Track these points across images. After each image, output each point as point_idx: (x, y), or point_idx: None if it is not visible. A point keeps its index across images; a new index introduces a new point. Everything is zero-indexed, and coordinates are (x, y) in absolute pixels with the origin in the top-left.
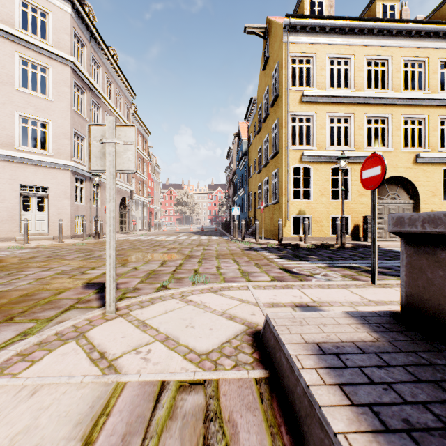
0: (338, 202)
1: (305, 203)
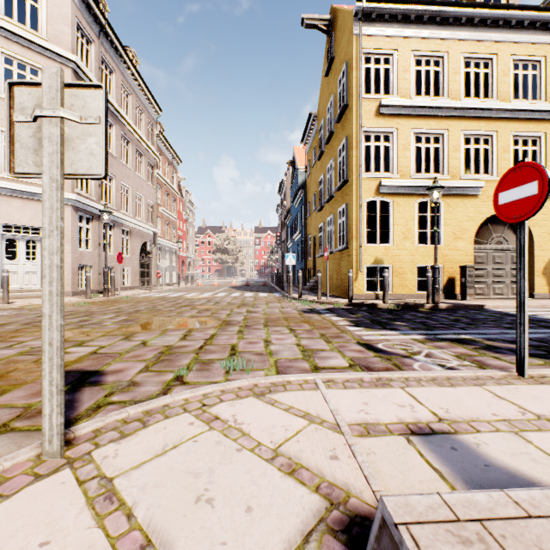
0: (426, 247)
1: (383, 248)
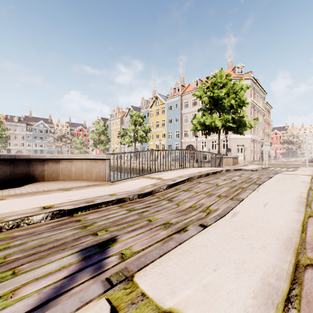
0: None
1: None
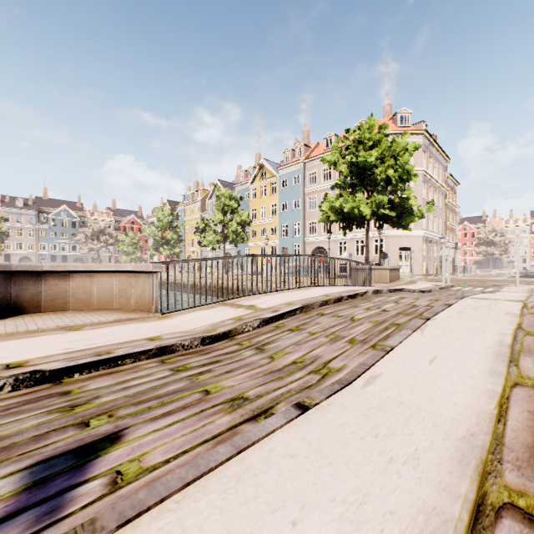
0: None
1: None
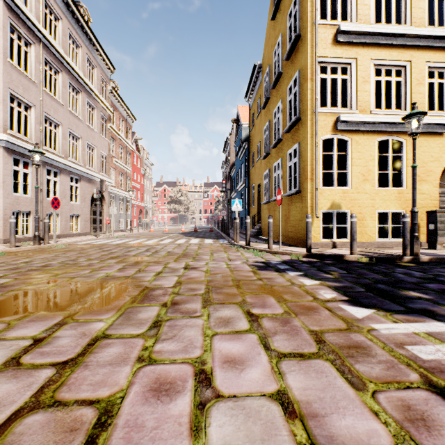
0: (388, 191)
1: (341, 191)
